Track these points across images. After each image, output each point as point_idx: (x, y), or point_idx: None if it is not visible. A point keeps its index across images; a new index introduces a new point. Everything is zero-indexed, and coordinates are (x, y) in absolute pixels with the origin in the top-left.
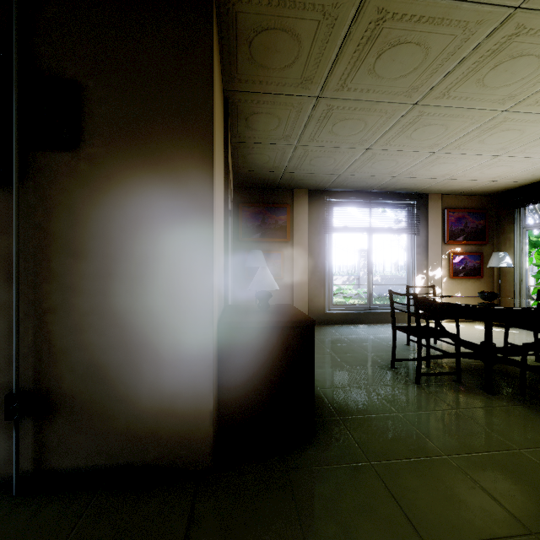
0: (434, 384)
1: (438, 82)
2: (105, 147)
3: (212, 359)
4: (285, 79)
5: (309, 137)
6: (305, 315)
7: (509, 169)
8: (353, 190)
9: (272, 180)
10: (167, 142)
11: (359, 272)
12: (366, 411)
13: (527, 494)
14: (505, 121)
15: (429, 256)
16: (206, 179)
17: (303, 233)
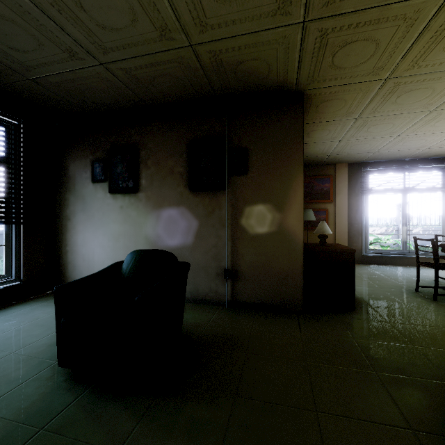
0: None
1: None
2: (257, 172)
3: (302, 263)
4: (335, 115)
5: (349, 136)
6: (348, 247)
7: None
8: (388, 160)
9: (320, 160)
10: (282, 167)
11: (398, 224)
12: (390, 306)
13: None
14: None
15: None
16: (300, 182)
17: (343, 195)
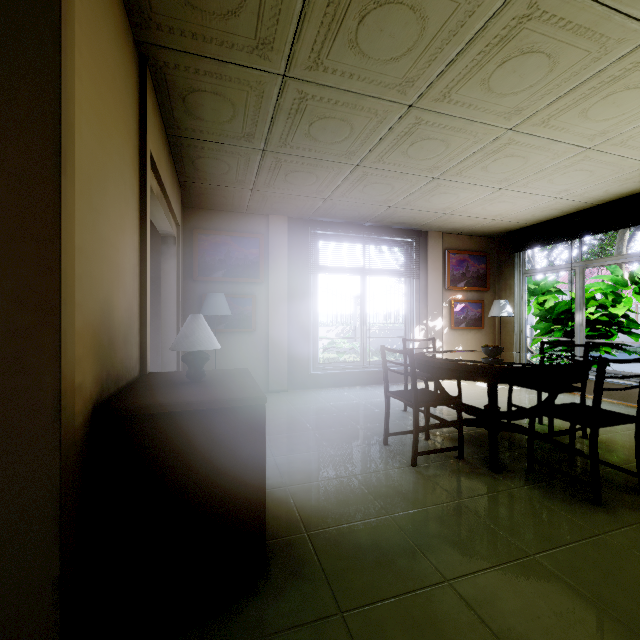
0: (433, 464)
1: (437, 76)
2: None
3: (58, 484)
4: (232, 37)
5: (279, 139)
6: (255, 387)
7: (511, 206)
8: (344, 221)
9: (239, 201)
10: None
11: (356, 322)
12: (346, 517)
13: (550, 635)
14: (510, 144)
15: (430, 304)
16: (45, 150)
17: (281, 272)
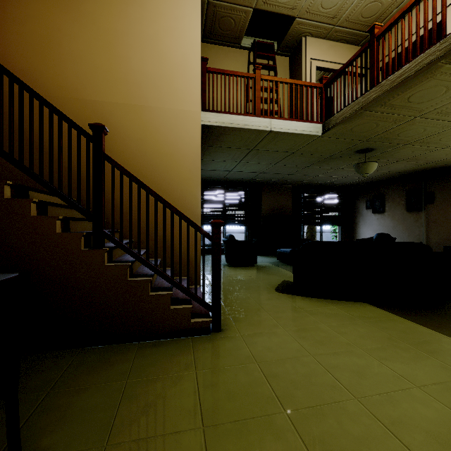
0: None
1: None
2: (439, 202)
3: None
4: None
5: None
6: None
7: None
8: None
9: None
10: None
11: None
12: None
13: None
14: None
15: None
16: None
17: None
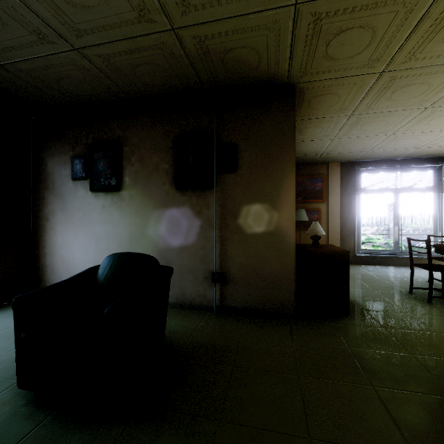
0: (443, 304)
1: (443, 95)
2: (247, 170)
3: (295, 266)
4: (329, 111)
5: (343, 133)
6: (342, 249)
7: None
8: (380, 159)
9: (312, 159)
10: (274, 165)
11: (389, 224)
12: (384, 310)
13: None
14: None
15: None
16: (292, 180)
17: (336, 195)
